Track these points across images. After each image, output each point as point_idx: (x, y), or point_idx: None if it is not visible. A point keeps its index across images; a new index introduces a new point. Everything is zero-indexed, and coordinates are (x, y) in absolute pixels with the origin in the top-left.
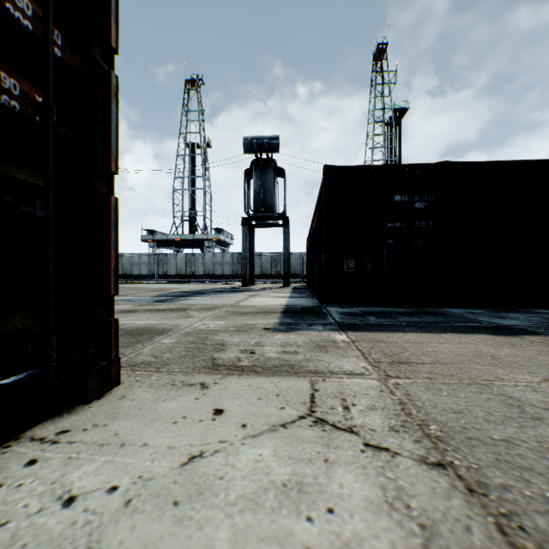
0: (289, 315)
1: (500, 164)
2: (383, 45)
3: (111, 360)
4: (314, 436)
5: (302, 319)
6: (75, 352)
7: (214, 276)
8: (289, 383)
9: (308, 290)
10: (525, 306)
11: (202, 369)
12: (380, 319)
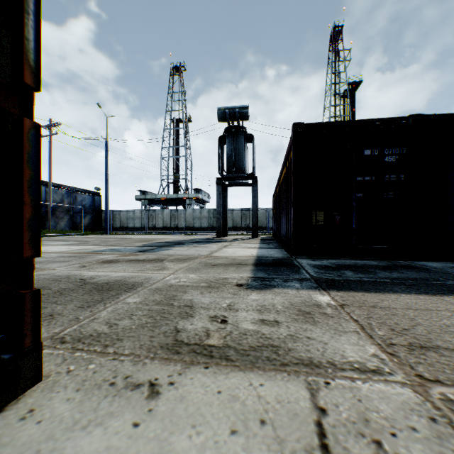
0: (261, 267)
1: None
2: (339, 27)
3: (23, 350)
4: None
5: (275, 273)
6: None
7: (194, 228)
8: (277, 389)
9: (275, 241)
10: None
11: (159, 350)
12: (358, 274)
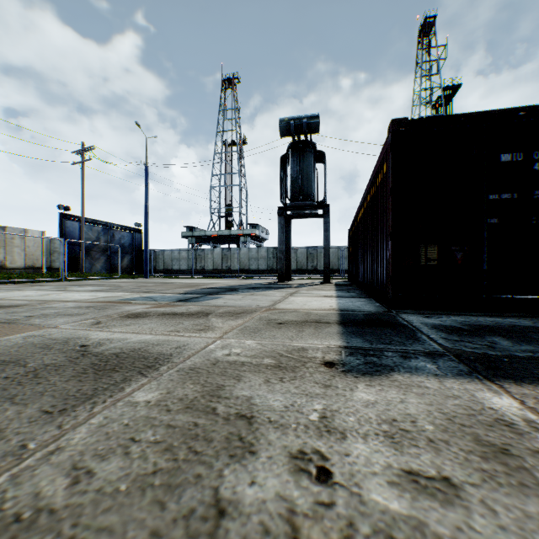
0: (353, 329)
1: None
2: (431, 18)
3: None
4: None
5: (379, 339)
6: None
7: (250, 271)
8: None
9: (355, 287)
10: None
11: None
12: (520, 344)
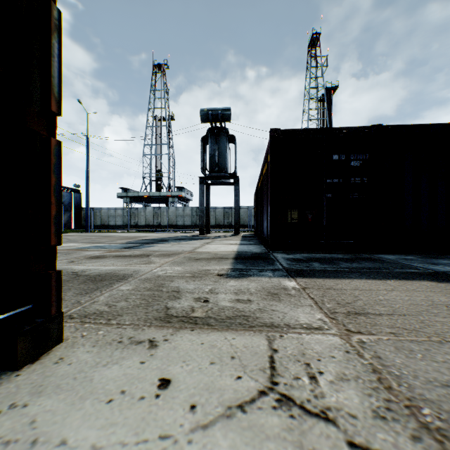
0: (240, 261)
1: (427, 126)
2: (317, 34)
3: (50, 317)
4: (281, 427)
5: (252, 265)
6: (2, 312)
7: (177, 226)
8: (244, 341)
9: (255, 238)
10: (449, 253)
11: (154, 321)
12: (323, 265)
